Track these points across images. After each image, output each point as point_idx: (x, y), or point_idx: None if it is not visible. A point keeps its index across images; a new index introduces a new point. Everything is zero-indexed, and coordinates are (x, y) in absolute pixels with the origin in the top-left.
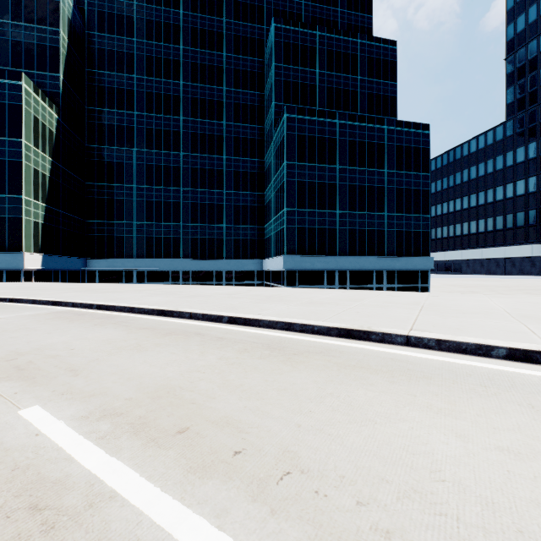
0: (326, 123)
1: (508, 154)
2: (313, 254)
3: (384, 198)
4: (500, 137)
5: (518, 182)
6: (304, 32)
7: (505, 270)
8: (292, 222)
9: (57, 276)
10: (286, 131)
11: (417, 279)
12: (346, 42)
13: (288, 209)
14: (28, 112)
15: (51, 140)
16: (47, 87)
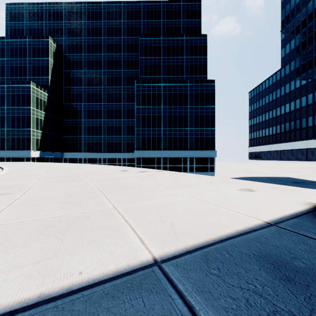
0: (156, 86)
1: (282, 88)
2: (149, 149)
3: (187, 120)
4: (278, 78)
5: (286, 104)
6: (155, 39)
7: (280, 158)
8: (139, 135)
9: (47, 160)
10: (136, 92)
11: (207, 162)
12: (177, 40)
13: (137, 128)
14: (33, 96)
15: (45, 105)
16: (45, 83)
